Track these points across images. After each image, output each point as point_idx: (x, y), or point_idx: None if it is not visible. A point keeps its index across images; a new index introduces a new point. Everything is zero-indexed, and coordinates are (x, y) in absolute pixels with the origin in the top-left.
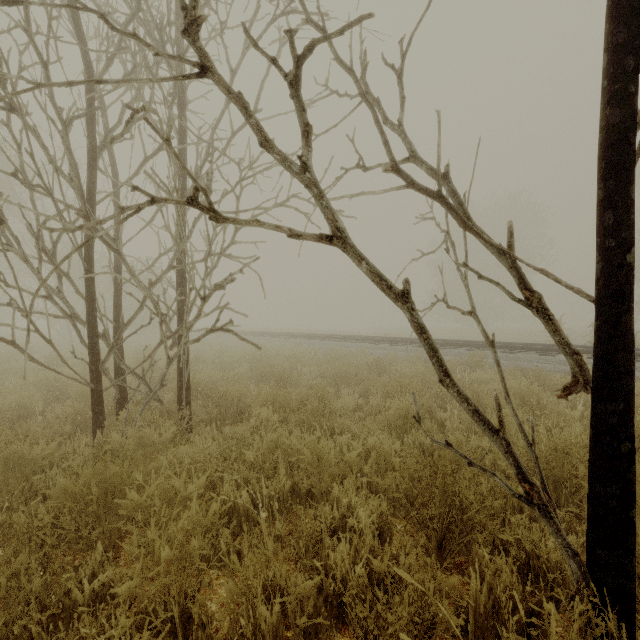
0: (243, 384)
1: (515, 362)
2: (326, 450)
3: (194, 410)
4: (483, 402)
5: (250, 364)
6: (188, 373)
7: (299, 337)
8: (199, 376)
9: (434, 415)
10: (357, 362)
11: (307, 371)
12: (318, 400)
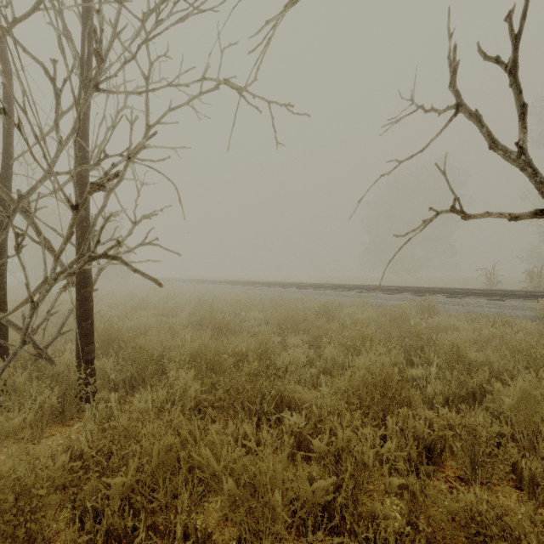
0: (176, 333)
1: (465, 307)
2: (266, 482)
3: (92, 372)
4: (464, 356)
5: (194, 310)
6: (90, 322)
7: (247, 284)
8: (128, 323)
9: (402, 372)
10: (303, 307)
11: (251, 317)
12: (261, 354)
